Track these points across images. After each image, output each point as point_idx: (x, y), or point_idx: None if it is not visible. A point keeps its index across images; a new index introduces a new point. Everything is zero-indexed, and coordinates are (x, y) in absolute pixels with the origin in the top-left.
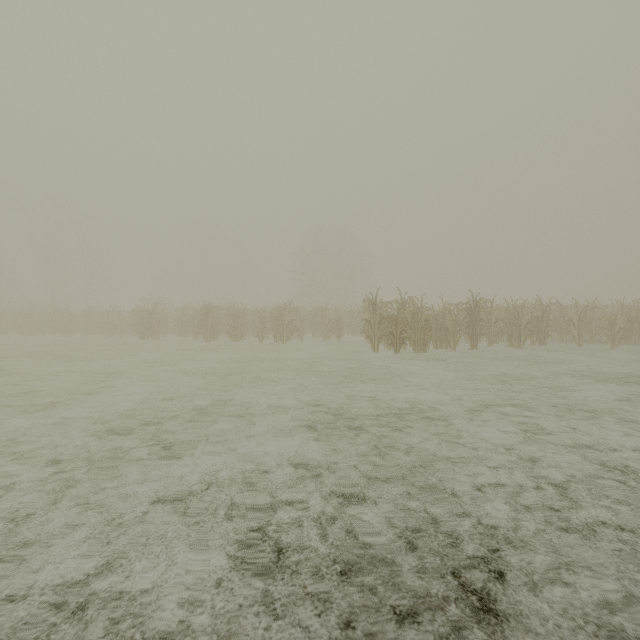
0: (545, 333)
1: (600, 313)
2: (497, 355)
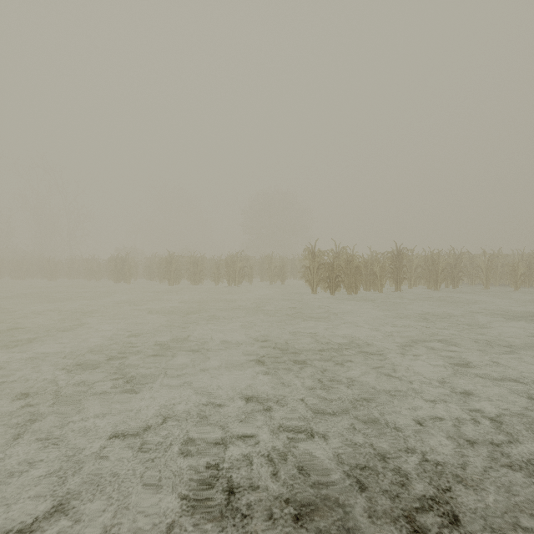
0: (458, 277)
1: (504, 261)
2: (418, 296)
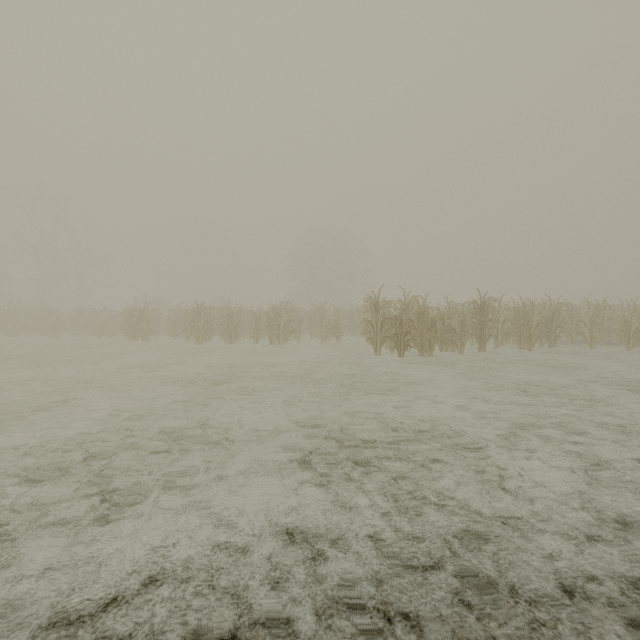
0: (555, 334)
1: (611, 313)
2: (508, 358)
